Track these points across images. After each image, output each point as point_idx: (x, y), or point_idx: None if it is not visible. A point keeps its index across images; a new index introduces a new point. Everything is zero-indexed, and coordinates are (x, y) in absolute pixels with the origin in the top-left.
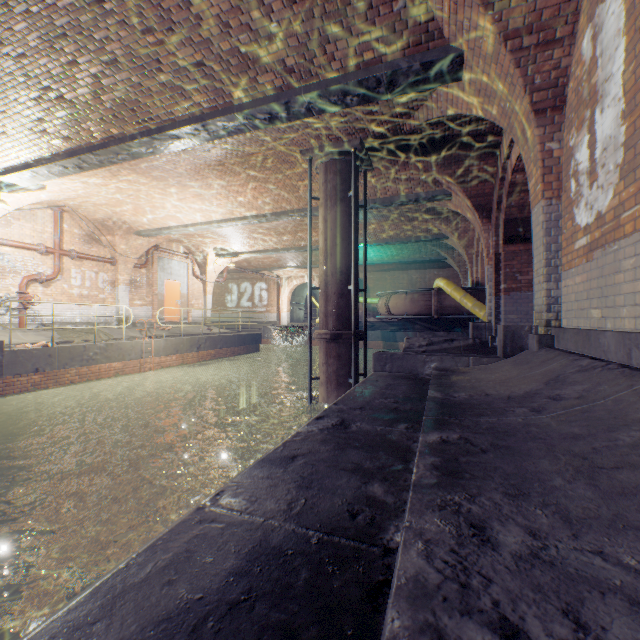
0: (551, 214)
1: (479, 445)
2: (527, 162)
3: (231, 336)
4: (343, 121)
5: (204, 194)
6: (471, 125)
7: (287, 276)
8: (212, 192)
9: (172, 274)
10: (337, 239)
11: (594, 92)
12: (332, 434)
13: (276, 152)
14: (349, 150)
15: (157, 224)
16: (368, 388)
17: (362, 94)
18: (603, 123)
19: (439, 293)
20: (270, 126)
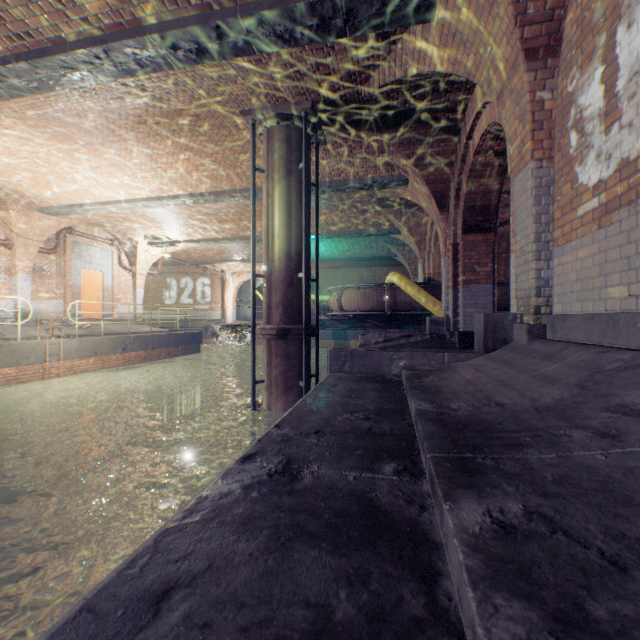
0: (541, 179)
1: (588, 539)
2: (509, 121)
3: (166, 335)
4: (292, 72)
5: (124, 163)
6: (434, 96)
7: (233, 271)
8: (135, 160)
9: (92, 263)
10: (285, 218)
11: (615, 6)
12: (266, 499)
13: (211, 110)
14: (299, 115)
15: (67, 199)
16: (325, 397)
17: (315, 26)
18: (633, 39)
19: (392, 288)
20: (199, 63)
